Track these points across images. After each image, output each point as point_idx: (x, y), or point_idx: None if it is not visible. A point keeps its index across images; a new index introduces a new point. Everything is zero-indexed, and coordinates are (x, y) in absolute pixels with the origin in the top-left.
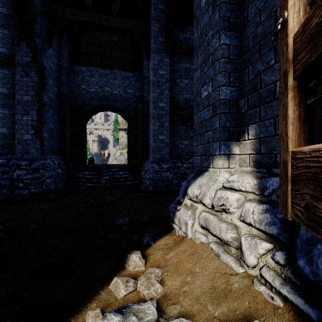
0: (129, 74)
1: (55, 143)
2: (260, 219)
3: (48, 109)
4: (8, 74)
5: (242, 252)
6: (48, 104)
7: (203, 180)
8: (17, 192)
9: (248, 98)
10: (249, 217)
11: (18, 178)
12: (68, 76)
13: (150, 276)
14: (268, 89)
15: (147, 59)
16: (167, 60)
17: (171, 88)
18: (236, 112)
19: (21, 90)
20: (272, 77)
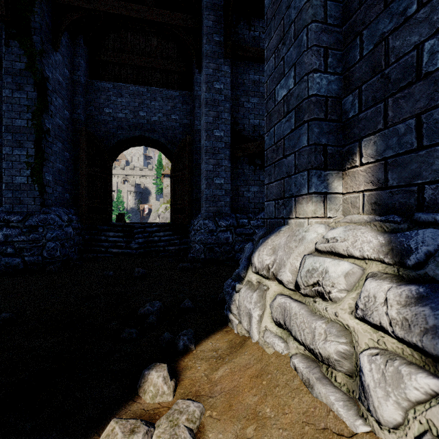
0: (173, 92)
1: (65, 191)
2: (407, 318)
3: (52, 140)
4: None
5: (364, 388)
6: (53, 133)
7: (278, 240)
8: (5, 261)
9: (361, 90)
10: (377, 311)
11: (6, 241)
12: (86, 96)
13: (178, 420)
14: (403, 63)
15: (198, 68)
16: (227, 68)
17: (233, 110)
18: (338, 120)
19: (12, 111)
20: (413, 38)
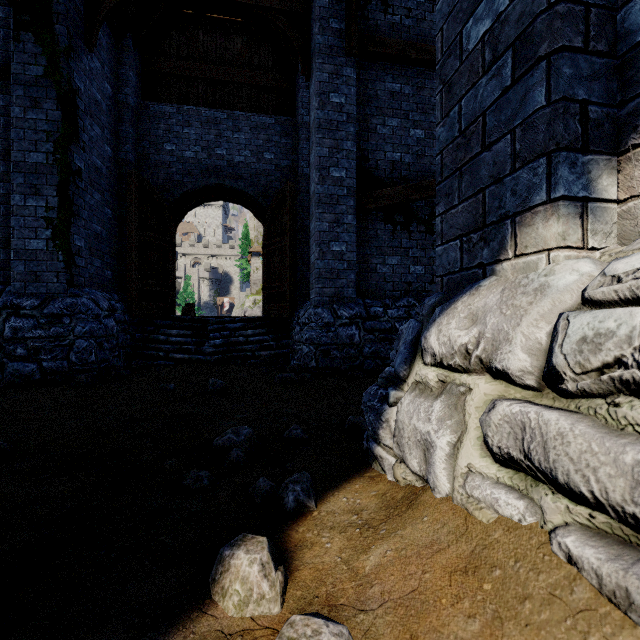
0: (266, 119)
1: (106, 267)
2: None
3: (85, 186)
4: None
5: None
6: (86, 175)
7: (481, 300)
8: (13, 367)
9: None
10: None
11: (15, 337)
12: (137, 126)
13: None
14: None
15: (305, 75)
16: (351, 71)
17: (360, 137)
18: (609, 53)
19: (24, 140)
20: None
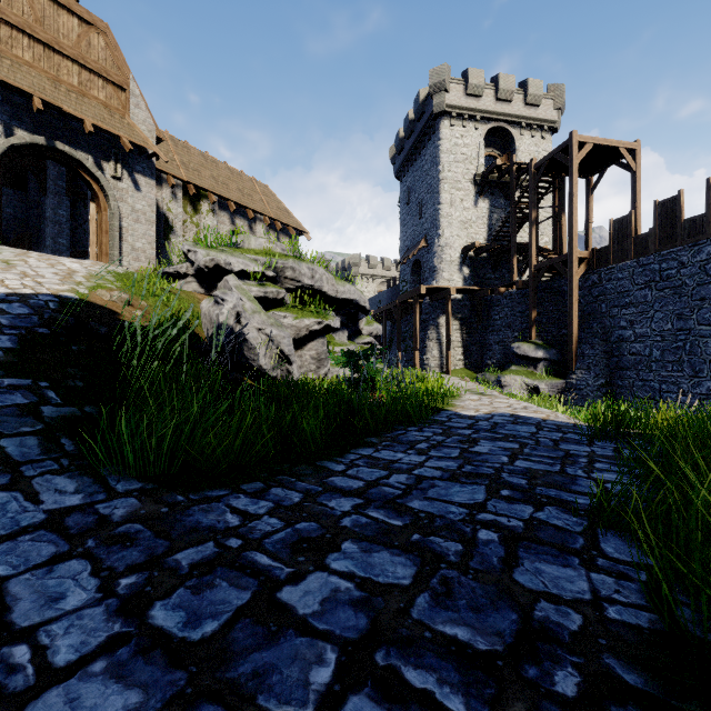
0: (7, 190)
1: None
2: None
3: None
4: None
5: None
6: None
7: None
8: None
9: None
10: None
11: None
12: None
13: None
14: None
15: (44, 194)
16: (69, 203)
17: (73, 227)
18: None
19: None
20: None
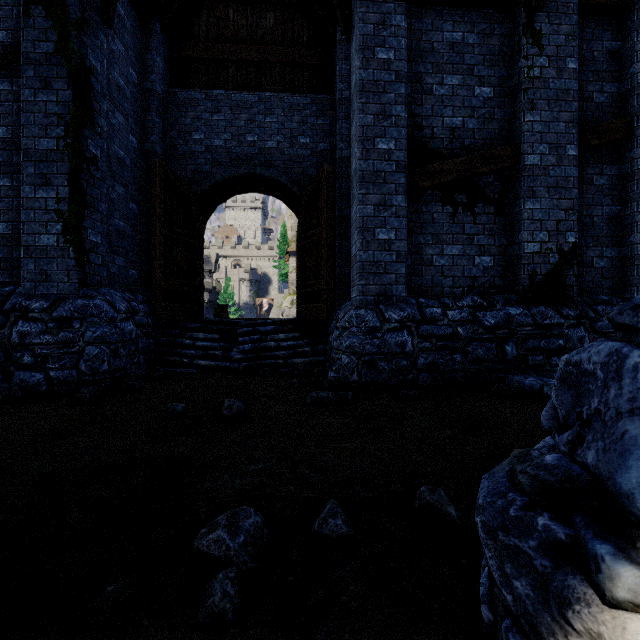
0: (300, 99)
1: (130, 265)
2: None
3: (102, 176)
4: (9, 91)
5: None
6: (104, 164)
7: None
8: (19, 377)
9: None
10: None
11: (23, 343)
12: (165, 115)
13: None
14: None
15: (345, 34)
16: (401, 19)
17: (411, 101)
18: None
19: (34, 125)
20: None
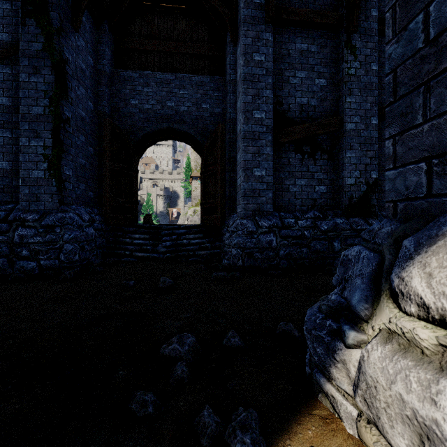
0: (203, 78)
1: (89, 189)
2: None
3: (72, 131)
4: (10, 74)
5: None
6: (73, 123)
7: None
8: (19, 265)
9: None
10: None
11: (22, 242)
12: (111, 87)
13: None
14: None
15: (233, 42)
16: (269, 35)
17: (276, 87)
18: None
19: (28, 97)
20: None
